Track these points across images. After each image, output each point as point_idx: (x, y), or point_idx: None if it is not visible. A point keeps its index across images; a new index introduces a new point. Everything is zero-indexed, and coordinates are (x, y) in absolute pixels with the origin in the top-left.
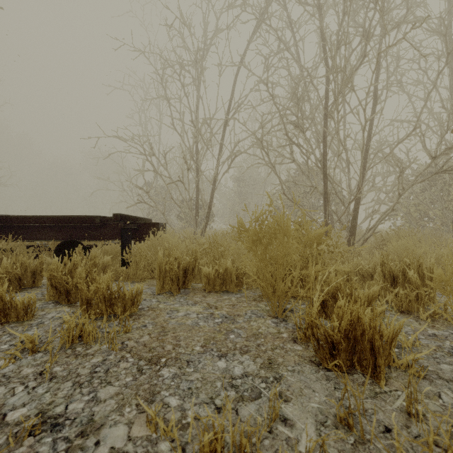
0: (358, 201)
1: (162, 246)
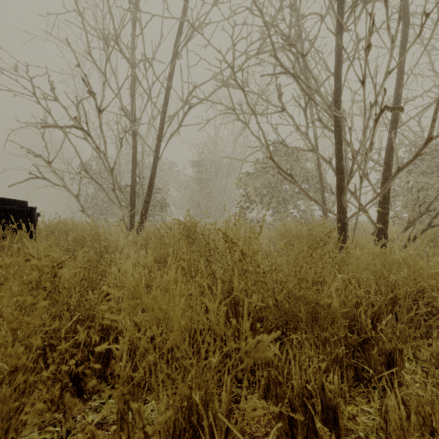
0: (390, 173)
1: None
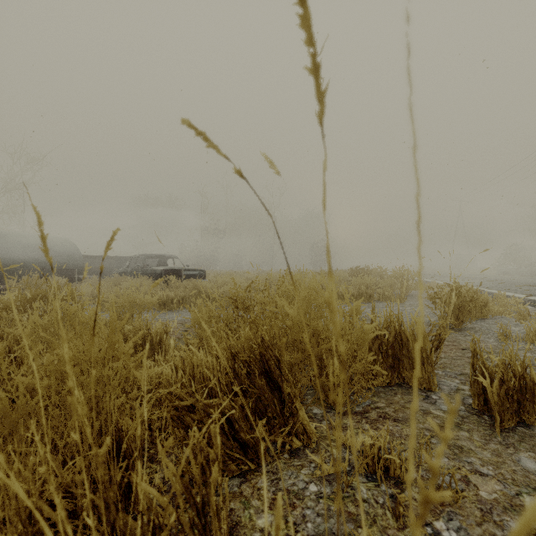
0: None
1: None
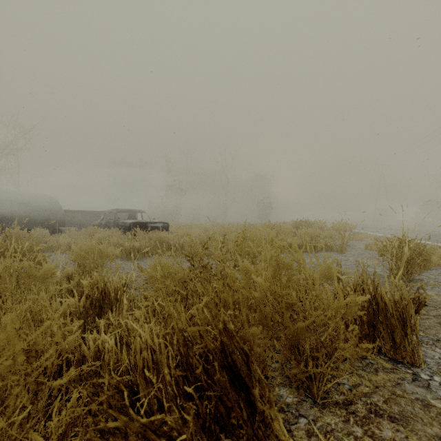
0: None
1: None
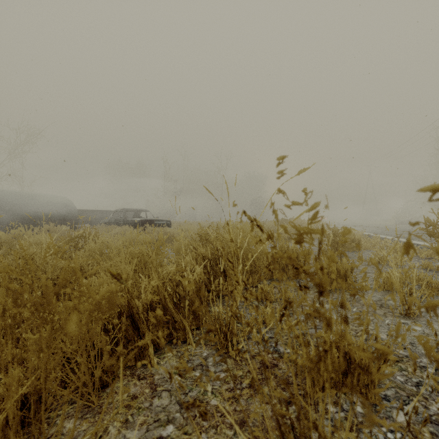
0: None
1: None
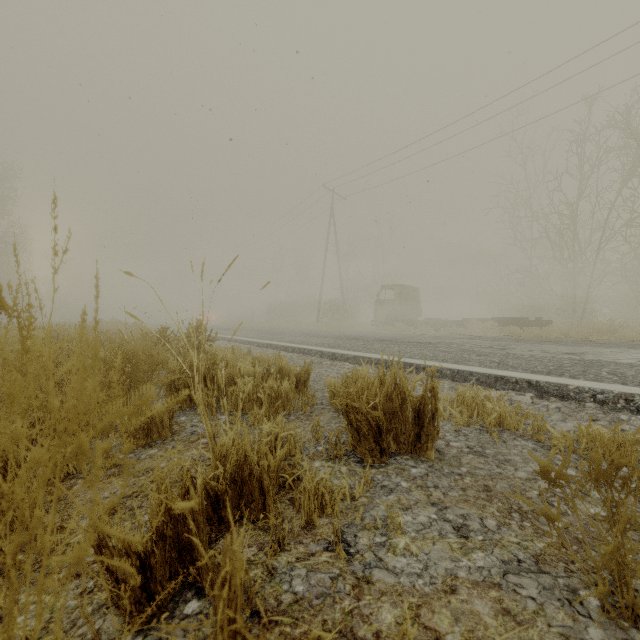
0: None
1: (554, 329)
